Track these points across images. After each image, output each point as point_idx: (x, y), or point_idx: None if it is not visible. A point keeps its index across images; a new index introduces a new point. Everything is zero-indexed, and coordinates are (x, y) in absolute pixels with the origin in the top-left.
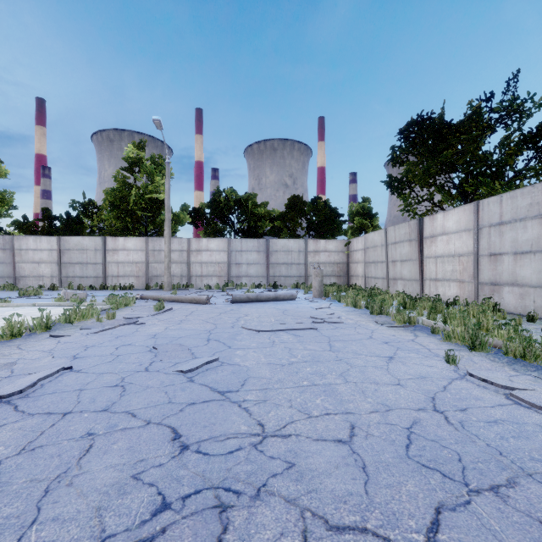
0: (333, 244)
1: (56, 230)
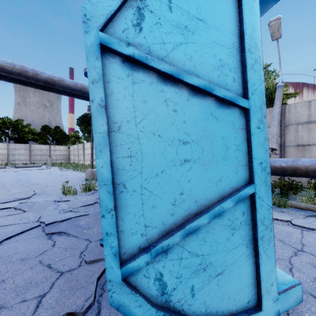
0: (62, 147)
1: None
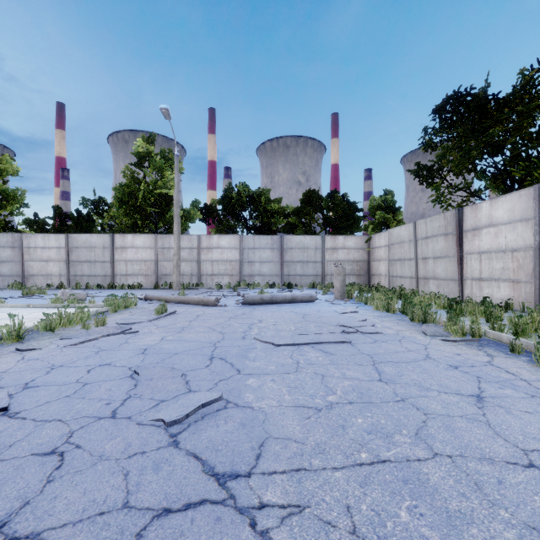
0: (352, 240)
1: (67, 228)
